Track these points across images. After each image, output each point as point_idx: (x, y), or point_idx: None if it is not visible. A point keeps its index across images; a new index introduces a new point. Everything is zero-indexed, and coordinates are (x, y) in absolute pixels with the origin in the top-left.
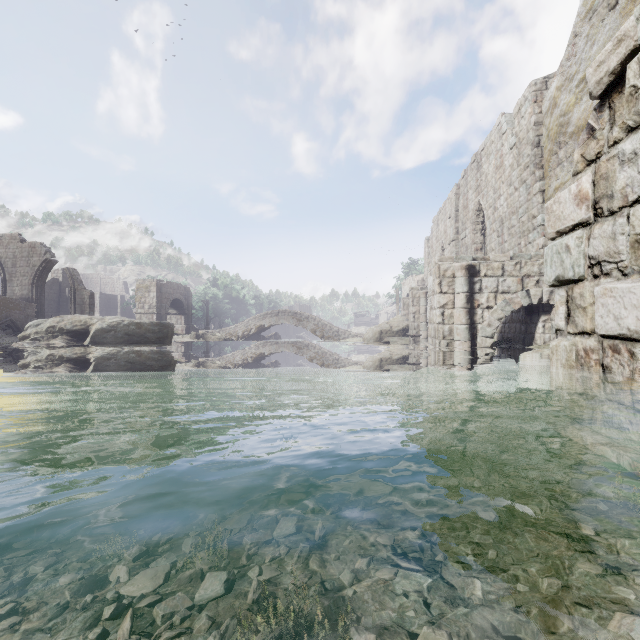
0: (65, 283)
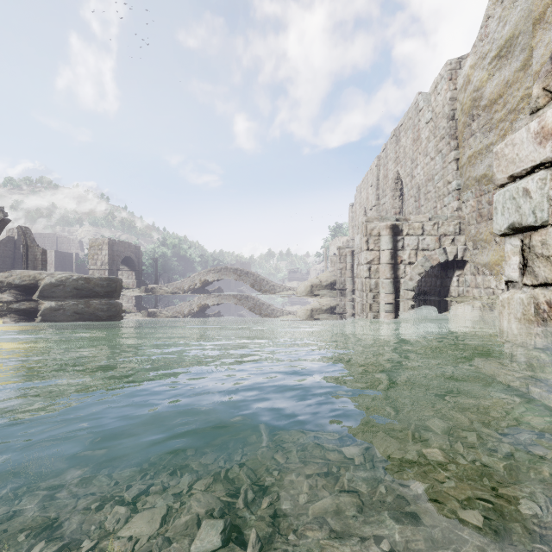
0: (20, 241)
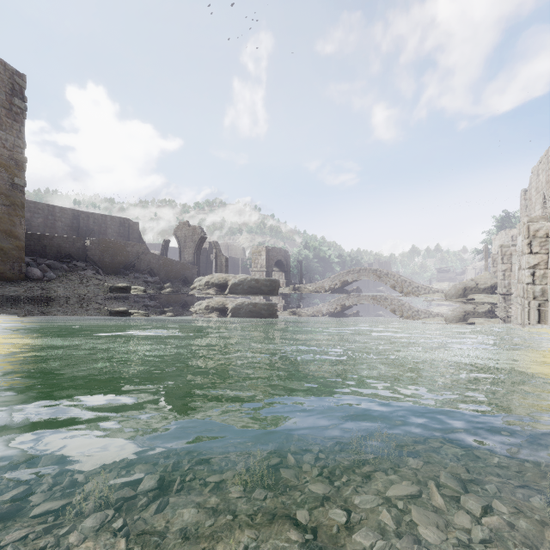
0: (210, 251)
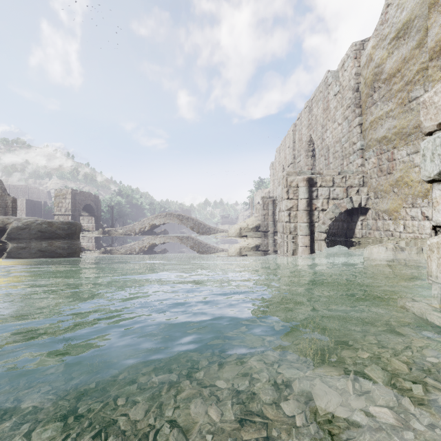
0: None
